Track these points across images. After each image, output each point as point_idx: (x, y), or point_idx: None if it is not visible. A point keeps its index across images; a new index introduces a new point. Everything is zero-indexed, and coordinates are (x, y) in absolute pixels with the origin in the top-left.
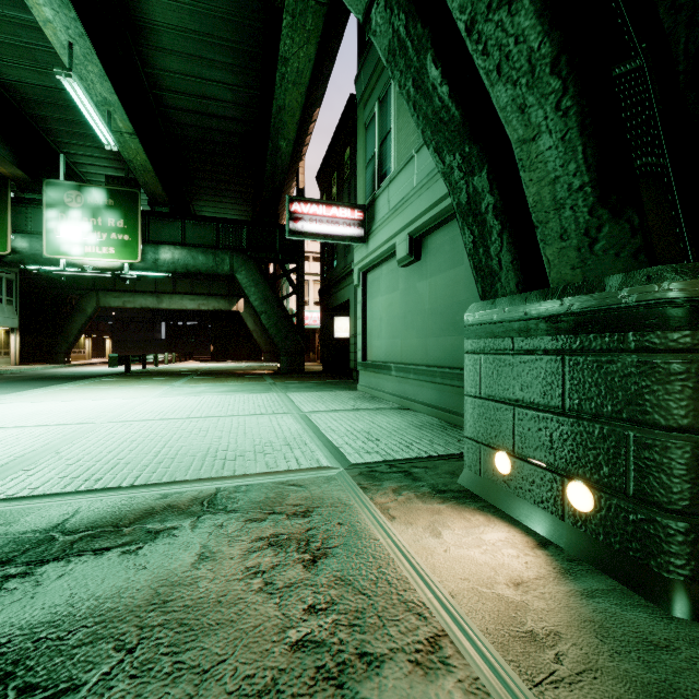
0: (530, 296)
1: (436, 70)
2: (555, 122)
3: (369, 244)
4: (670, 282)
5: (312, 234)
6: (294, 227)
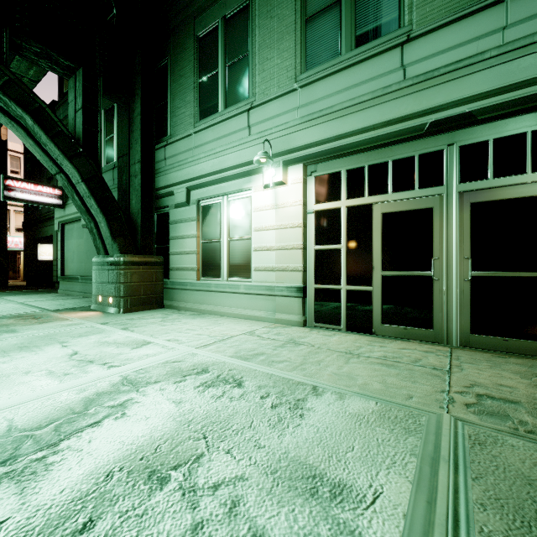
0: (105, 256)
1: (77, 197)
2: (103, 222)
3: (66, 210)
4: (119, 257)
5: (23, 200)
6: (8, 194)
